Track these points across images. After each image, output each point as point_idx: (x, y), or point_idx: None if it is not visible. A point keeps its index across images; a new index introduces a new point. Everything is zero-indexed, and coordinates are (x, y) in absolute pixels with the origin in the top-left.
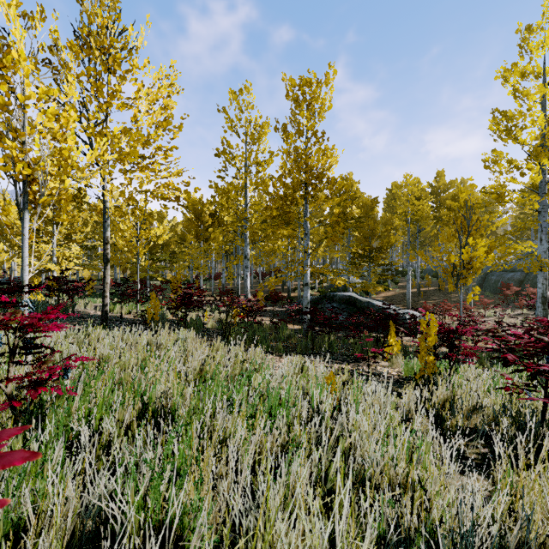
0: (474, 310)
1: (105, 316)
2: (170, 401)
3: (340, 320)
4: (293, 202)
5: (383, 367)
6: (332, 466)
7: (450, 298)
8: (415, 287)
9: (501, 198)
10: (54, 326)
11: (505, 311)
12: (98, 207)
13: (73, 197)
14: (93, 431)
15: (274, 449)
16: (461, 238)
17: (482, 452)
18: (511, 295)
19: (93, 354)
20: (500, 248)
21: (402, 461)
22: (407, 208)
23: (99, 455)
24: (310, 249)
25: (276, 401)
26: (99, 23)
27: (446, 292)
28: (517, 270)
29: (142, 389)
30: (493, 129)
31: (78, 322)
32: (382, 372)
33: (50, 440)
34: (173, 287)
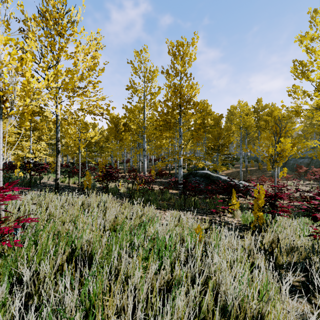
0: (280, 181)
1: (57, 186)
2: (90, 248)
3: (201, 188)
4: (172, 116)
5: (229, 217)
6: (203, 301)
7: (266, 174)
8: (244, 167)
9: (298, 114)
10: (8, 197)
11: (299, 182)
12: (53, 119)
13: (37, 113)
14: (35, 271)
15: (162, 284)
16: (275, 137)
17: (301, 280)
18: (302, 172)
19: (46, 211)
20: (300, 144)
21: (256, 299)
22: (240, 121)
23: (37, 291)
24: (183, 144)
25: (163, 247)
26: (53, 5)
27: (263, 170)
28: (306, 157)
29: (73, 237)
30: (293, 72)
31: (42, 189)
32: (228, 221)
33: (2, 279)
34: (100, 168)
